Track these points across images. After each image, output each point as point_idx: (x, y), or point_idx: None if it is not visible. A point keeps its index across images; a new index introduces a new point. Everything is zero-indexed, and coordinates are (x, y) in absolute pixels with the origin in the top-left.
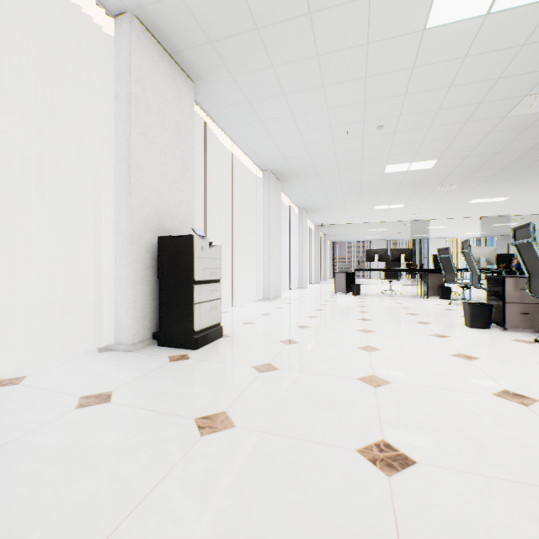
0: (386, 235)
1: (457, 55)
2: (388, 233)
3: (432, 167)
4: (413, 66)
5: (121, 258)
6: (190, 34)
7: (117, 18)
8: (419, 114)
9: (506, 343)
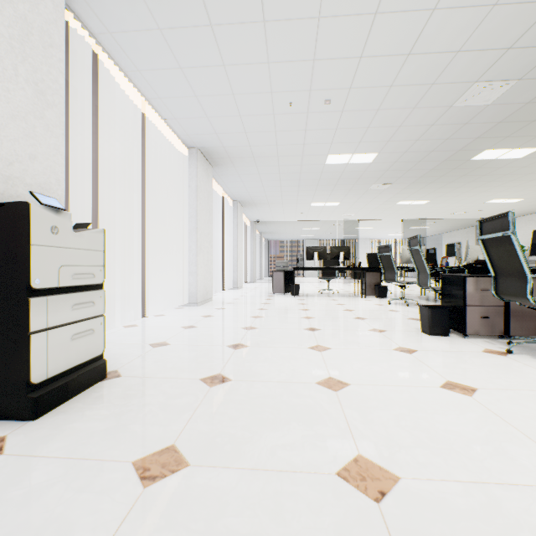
0: (319, 234)
1: (427, 3)
2: (321, 233)
3: (372, 161)
4: (376, 10)
5: None
6: None
7: None
8: (371, 89)
9: (482, 356)
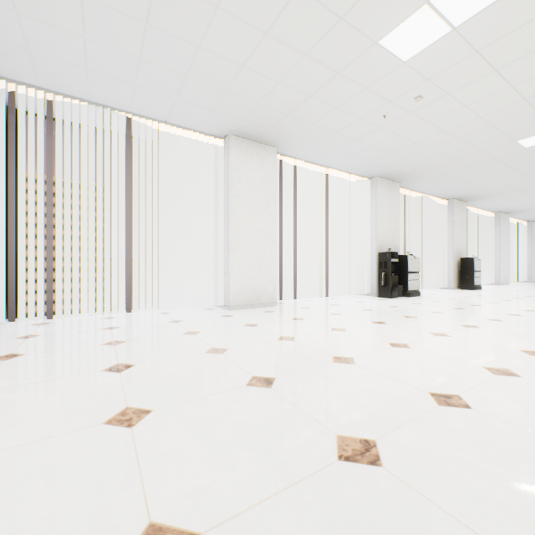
0: None
1: None
2: None
3: None
4: None
5: (449, 264)
6: (470, 197)
7: (447, 200)
8: None
9: None
